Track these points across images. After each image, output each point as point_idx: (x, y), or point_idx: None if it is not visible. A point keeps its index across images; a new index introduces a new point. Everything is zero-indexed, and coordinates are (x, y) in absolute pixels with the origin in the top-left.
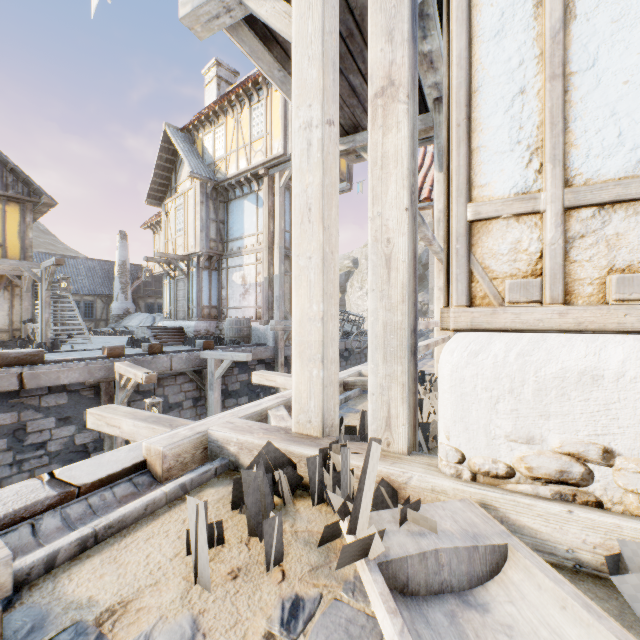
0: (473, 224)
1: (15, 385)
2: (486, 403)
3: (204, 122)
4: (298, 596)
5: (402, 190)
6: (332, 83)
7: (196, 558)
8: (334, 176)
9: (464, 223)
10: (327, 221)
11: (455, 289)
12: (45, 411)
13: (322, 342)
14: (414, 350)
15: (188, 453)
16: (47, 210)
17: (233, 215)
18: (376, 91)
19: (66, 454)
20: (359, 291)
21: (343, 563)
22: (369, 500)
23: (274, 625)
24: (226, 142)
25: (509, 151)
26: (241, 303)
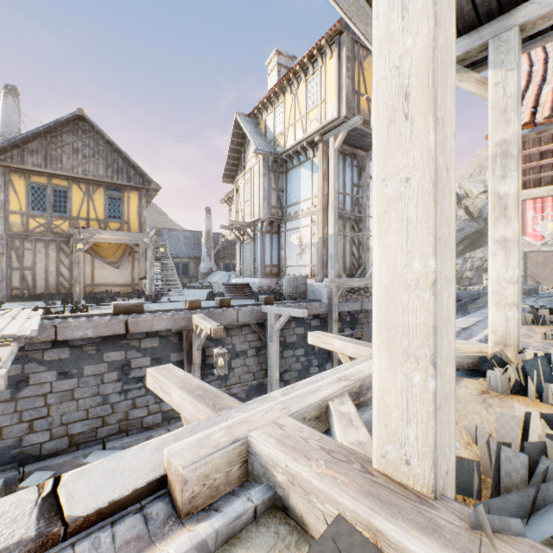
0: None
1: (123, 330)
2: None
3: (266, 105)
4: None
5: None
6: None
7: None
8: (449, 36)
9: None
10: (440, 110)
11: None
12: (143, 351)
13: (432, 327)
14: None
15: (220, 471)
16: (155, 194)
17: (291, 183)
18: None
19: None
20: None
21: None
22: None
23: None
24: (284, 118)
25: None
26: (298, 262)
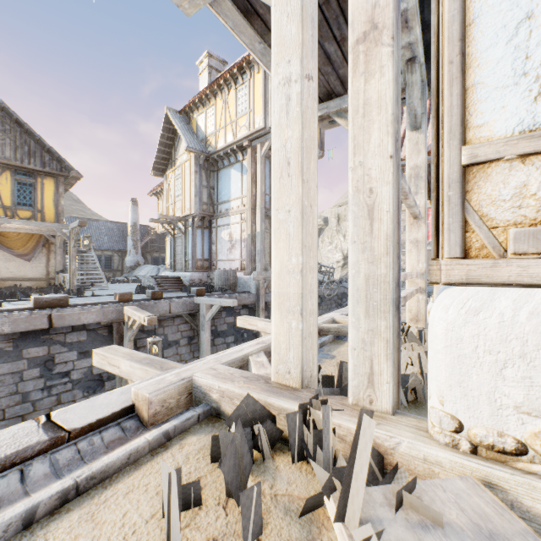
0: (468, 169)
1: (46, 324)
2: (490, 367)
3: (198, 104)
4: None
5: (386, 137)
6: (311, 38)
7: (168, 530)
8: (313, 130)
9: (458, 168)
10: (306, 174)
11: (447, 240)
12: (69, 346)
13: (301, 294)
14: (398, 304)
15: (173, 398)
16: (75, 182)
17: (222, 182)
18: (357, 37)
19: (85, 382)
20: (329, 245)
21: None
22: (361, 485)
23: None
24: (216, 120)
25: (512, 85)
26: (228, 256)
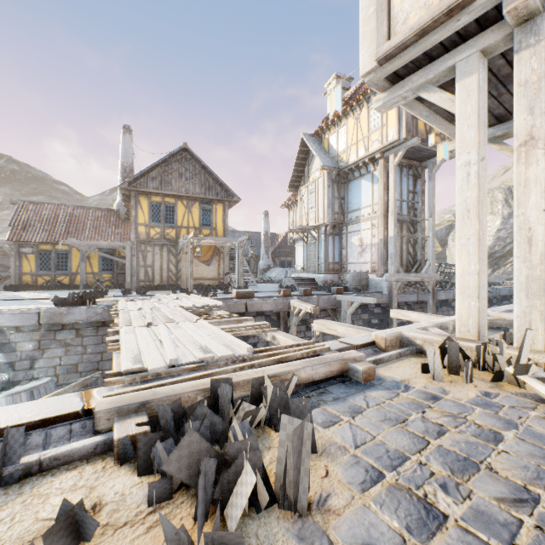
0: None
1: (244, 309)
2: None
3: (329, 126)
4: (486, 391)
5: (540, 199)
6: (483, 135)
7: (433, 370)
8: (484, 189)
9: None
10: (480, 217)
11: None
12: None
13: (477, 286)
14: None
15: (393, 341)
16: (234, 205)
17: (351, 192)
18: (520, 143)
19: None
20: None
21: (515, 373)
22: (526, 354)
23: (479, 394)
24: (347, 138)
25: None
26: (358, 260)
